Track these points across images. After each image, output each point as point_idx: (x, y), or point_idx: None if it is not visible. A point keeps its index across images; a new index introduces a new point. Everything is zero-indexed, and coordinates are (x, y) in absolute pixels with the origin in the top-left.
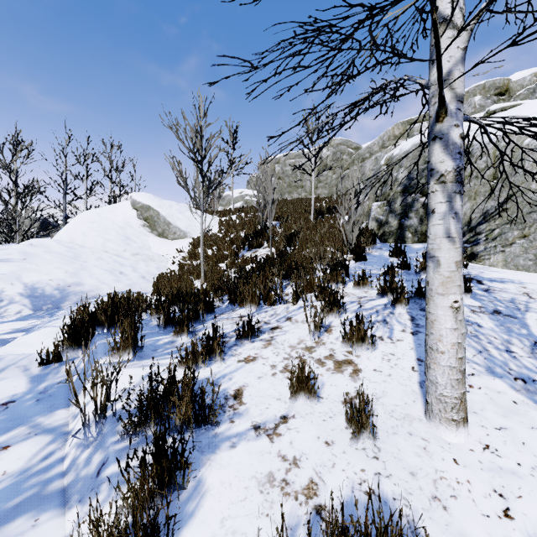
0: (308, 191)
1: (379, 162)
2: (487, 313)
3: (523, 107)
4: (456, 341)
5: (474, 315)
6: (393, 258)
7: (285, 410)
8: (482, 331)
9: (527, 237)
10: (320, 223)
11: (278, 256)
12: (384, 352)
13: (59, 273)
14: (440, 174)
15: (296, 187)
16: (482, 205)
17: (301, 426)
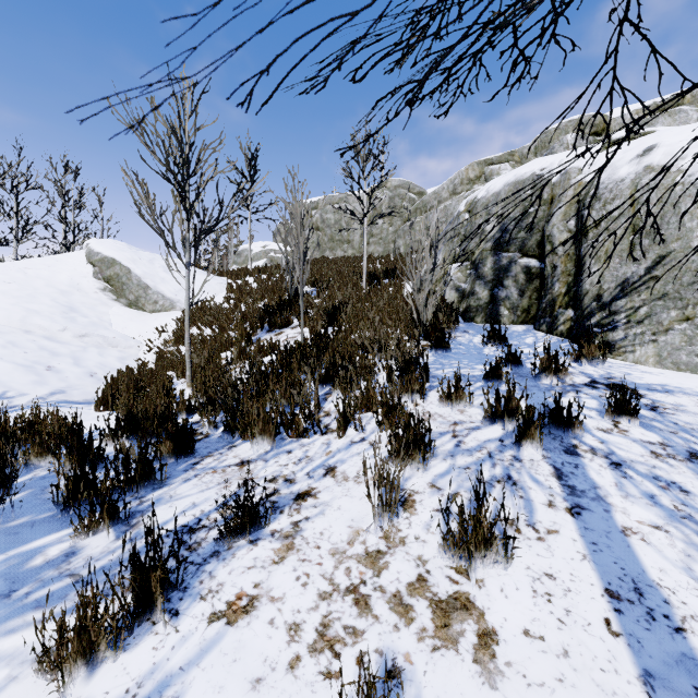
0: (356, 248)
1: (450, 212)
2: (680, 459)
3: (664, 134)
4: None
5: (662, 465)
6: (489, 347)
7: None
8: (694, 503)
9: (691, 319)
10: (375, 292)
11: (313, 343)
12: (532, 571)
13: None
14: None
15: (341, 242)
16: (617, 271)
17: None
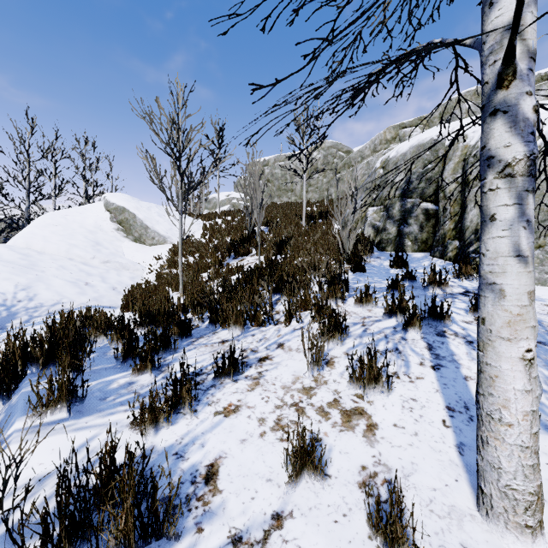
0: (298, 195)
1: (371, 166)
2: None
3: None
4: (530, 408)
5: None
6: (394, 268)
7: (279, 502)
8: None
9: (542, 247)
10: (312, 229)
11: (267, 266)
12: (403, 397)
13: (7, 286)
14: (504, 163)
15: (286, 191)
16: None
17: (303, 535)
